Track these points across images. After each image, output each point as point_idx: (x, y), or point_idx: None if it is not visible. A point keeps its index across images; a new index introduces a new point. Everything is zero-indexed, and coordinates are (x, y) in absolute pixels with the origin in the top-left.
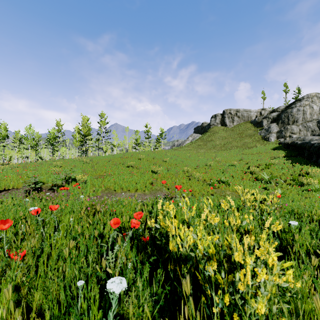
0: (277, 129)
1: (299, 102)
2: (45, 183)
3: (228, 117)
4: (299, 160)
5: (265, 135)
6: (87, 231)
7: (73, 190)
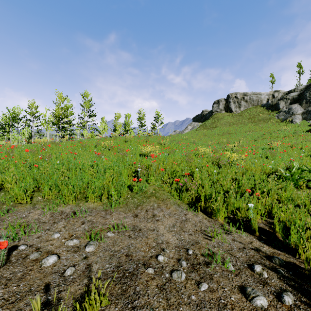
0: (302, 110)
1: None
2: None
3: (233, 102)
4: None
5: (285, 118)
6: None
7: None
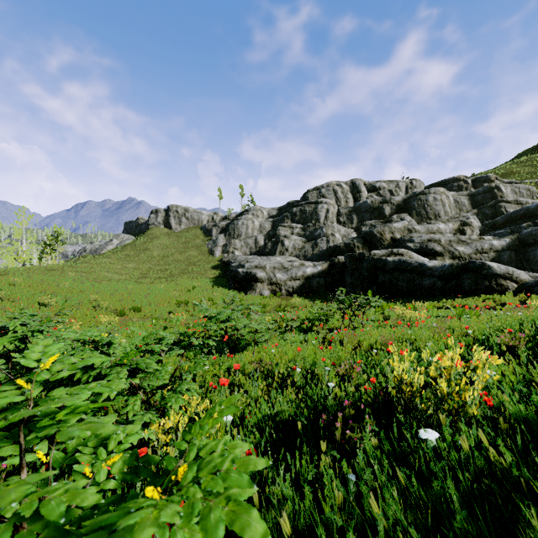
0: (224, 242)
1: (247, 213)
2: None
3: (174, 217)
4: (222, 281)
5: (212, 248)
6: None
7: None
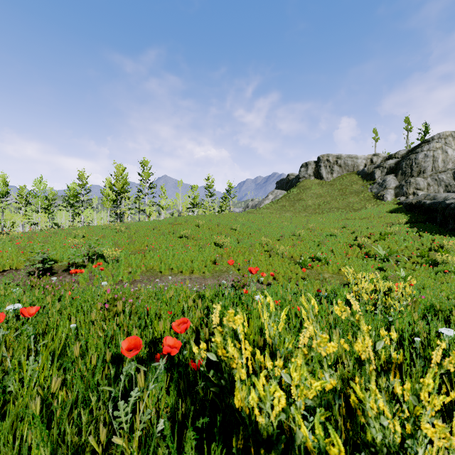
0: (396, 183)
1: (427, 144)
2: (58, 262)
3: (325, 166)
4: (429, 227)
5: (378, 192)
6: (93, 350)
7: (99, 272)
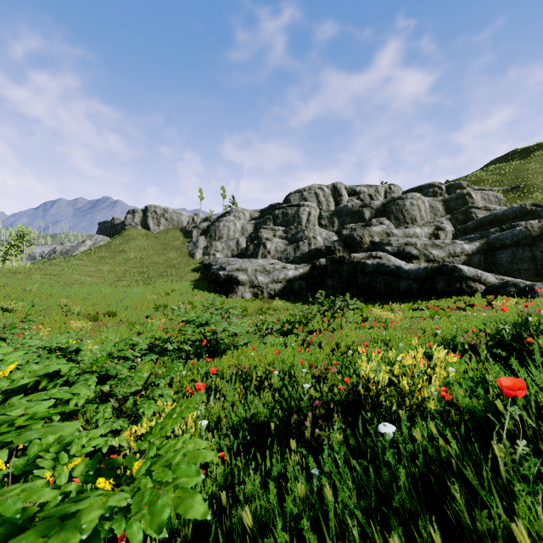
0: (205, 244)
1: (229, 215)
2: None
3: (152, 217)
4: (203, 284)
5: (192, 250)
6: None
7: None
